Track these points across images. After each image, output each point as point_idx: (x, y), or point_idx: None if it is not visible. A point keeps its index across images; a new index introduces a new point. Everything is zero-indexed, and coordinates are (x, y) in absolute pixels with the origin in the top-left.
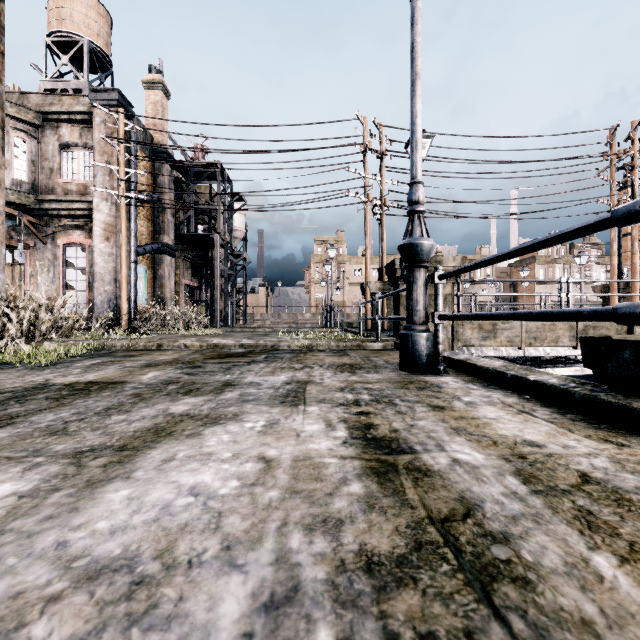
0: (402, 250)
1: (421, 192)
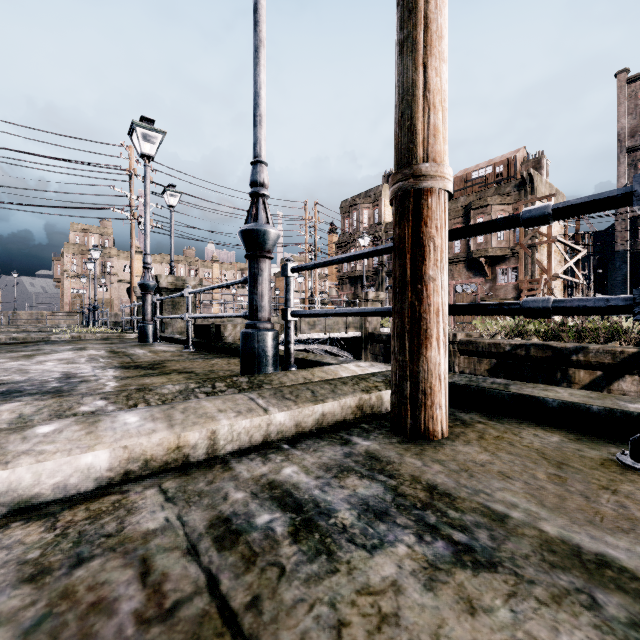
0: (139, 285)
1: (149, 259)
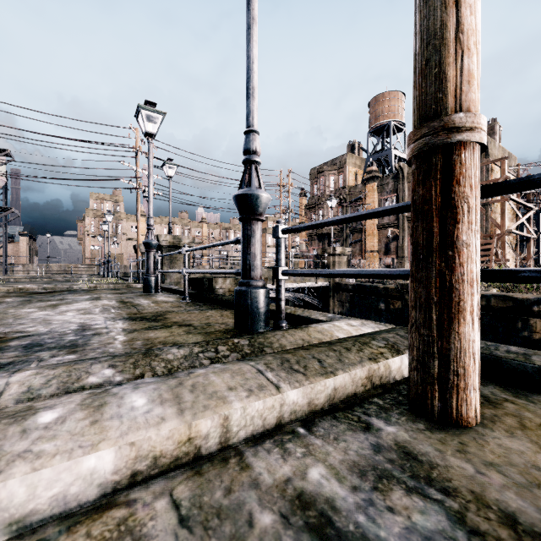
0: (144, 244)
1: (152, 221)
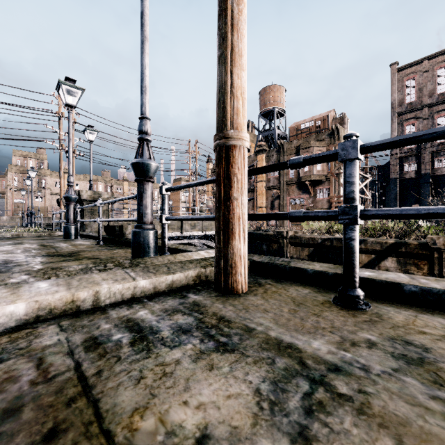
0: (64, 198)
1: (72, 179)
